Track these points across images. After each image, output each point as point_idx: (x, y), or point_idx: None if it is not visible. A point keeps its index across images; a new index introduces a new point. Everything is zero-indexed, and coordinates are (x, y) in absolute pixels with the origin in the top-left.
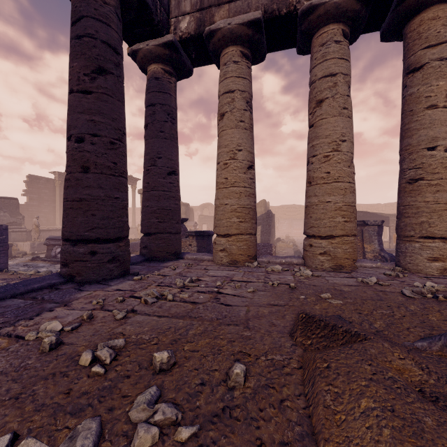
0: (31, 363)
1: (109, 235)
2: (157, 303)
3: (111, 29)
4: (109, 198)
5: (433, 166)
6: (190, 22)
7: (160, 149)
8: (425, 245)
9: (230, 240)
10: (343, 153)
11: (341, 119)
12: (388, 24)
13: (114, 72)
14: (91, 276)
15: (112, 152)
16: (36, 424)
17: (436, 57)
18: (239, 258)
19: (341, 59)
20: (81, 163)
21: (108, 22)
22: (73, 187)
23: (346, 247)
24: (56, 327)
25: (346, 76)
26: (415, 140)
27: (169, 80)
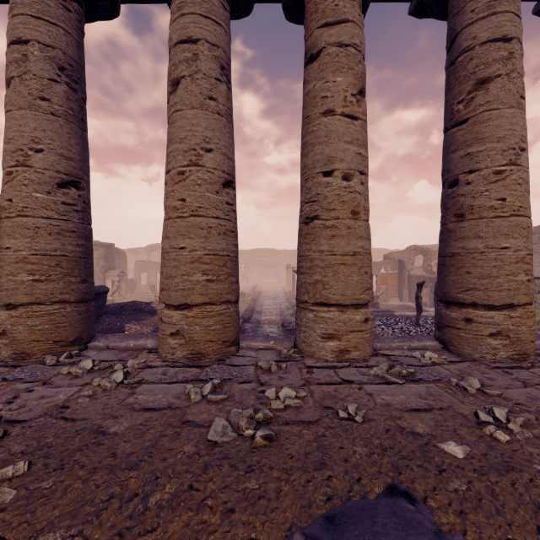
0: None
1: None
2: None
3: None
4: None
5: (329, 199)
6: None
7: None
8: (319, 316)
9: (14, 315)
10: (206, 169)
11: (203, 114)
12: None
13: None
14: None
15: None
16: None
17: (333, 41)
18: (31, 348)
19: (205, 18)
20: None
21: None
22: None
23: (210, 322)
24: None
25: (214, 47)
26: (310, 160)
27: None
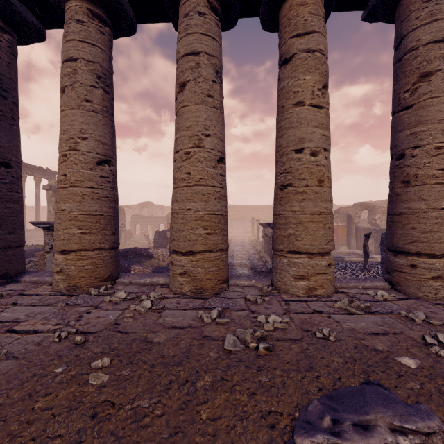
0: None
1: None
2: None
3: None
4: None
5: (300, 171)
6: None
7: None
8: (292, 261)
9: (68, 258)
10: (206, 150)
11: (204, 109)
12: (263, 6)
13: None
14: None
15: None
16: None
17: (303, 48)
18: (80, 282)
19: (205, 36)
20: None
21: None
22: None
23: (209, 265)
24: None
25: (211, 57)
26: (285, 141)
27: None
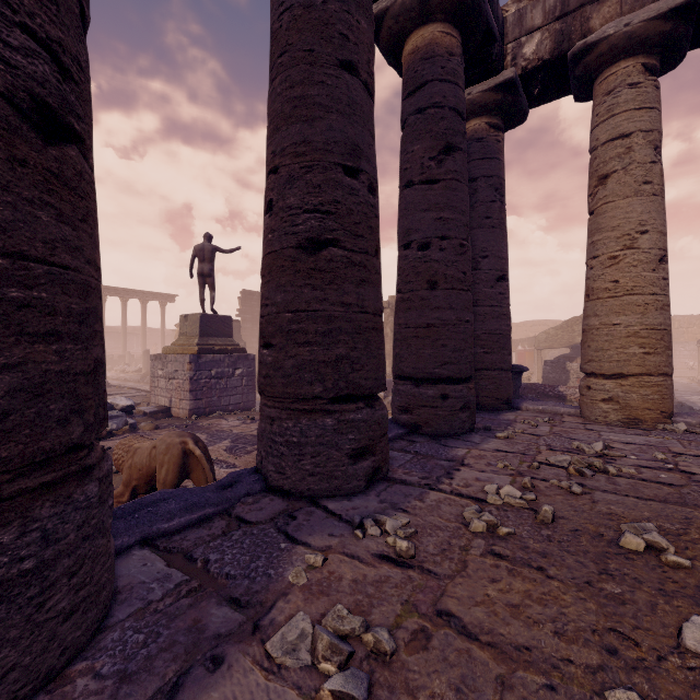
0: (551, 534)
1: (461, 373)
2: (598, 477)
3: (459, 89)
4: (460, 322)
5: None
6: (542, 41)
7: (485, 243)
8: None
9: (626, 384)
10: None
11: None
12: None
13: (462, 148)
14: (443, 427)
15: (461, 258)
16: (694, 611)
17: None
18: (644, 415)
19: None
20: (427, 277)
21: (456, 80)
22: (417, 309)
23: None
24: (513, 493)
25: None
26: None
27: (496, 138)
